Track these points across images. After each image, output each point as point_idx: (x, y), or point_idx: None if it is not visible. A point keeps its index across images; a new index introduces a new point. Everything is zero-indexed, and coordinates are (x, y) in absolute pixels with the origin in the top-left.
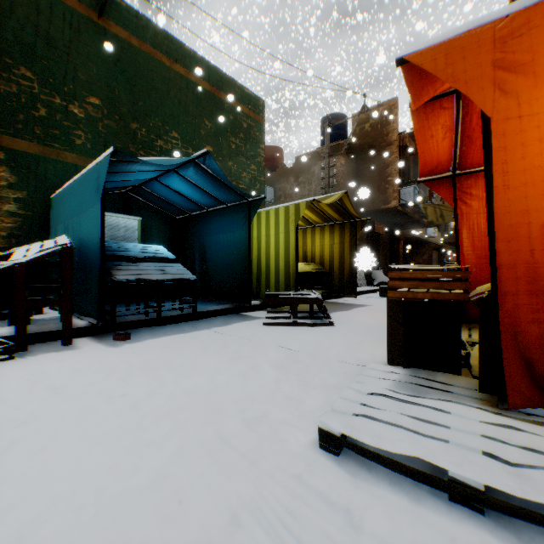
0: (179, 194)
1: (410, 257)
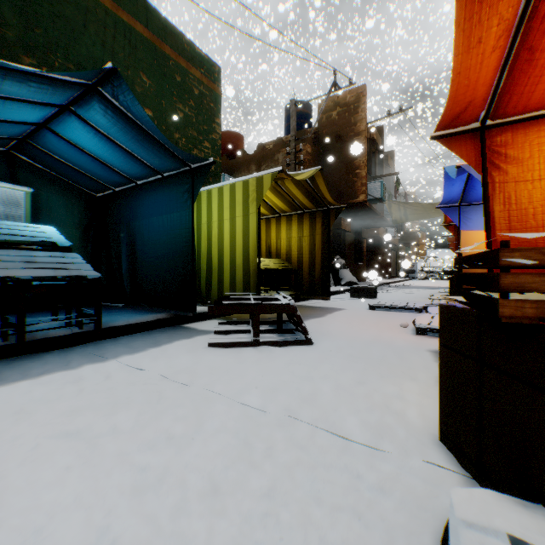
0: (90, 155)
1: (371, 257)
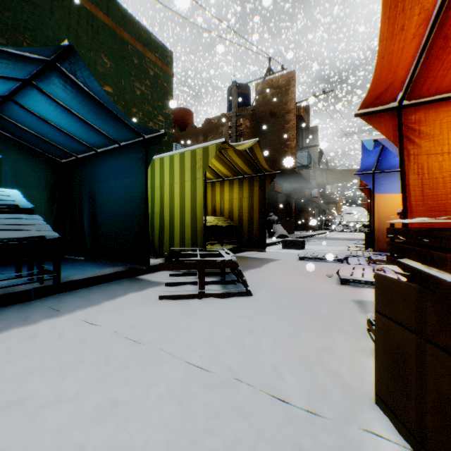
0: (53, 125)
1: (299, 214)
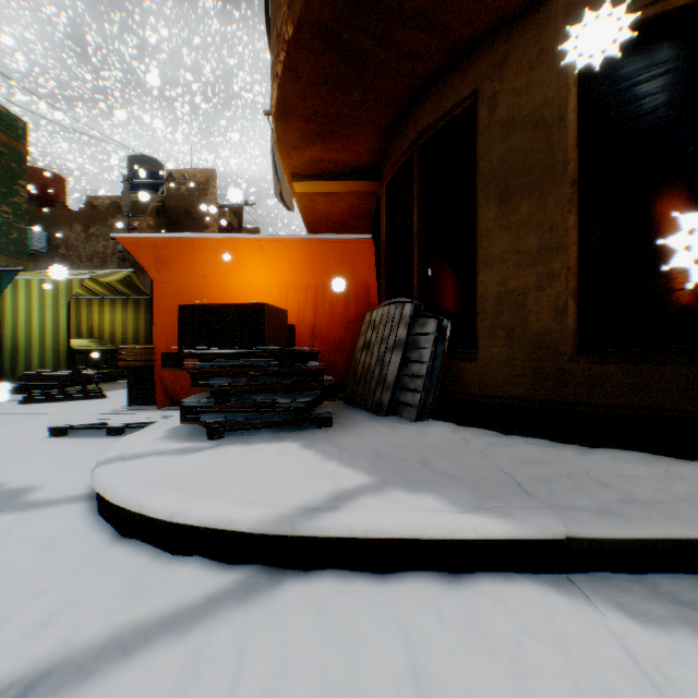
0: None
1: None
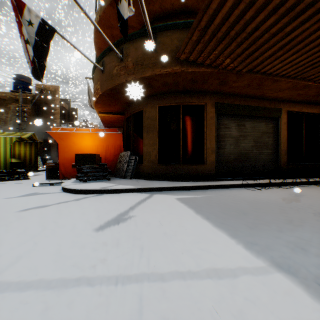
0: None
1: None
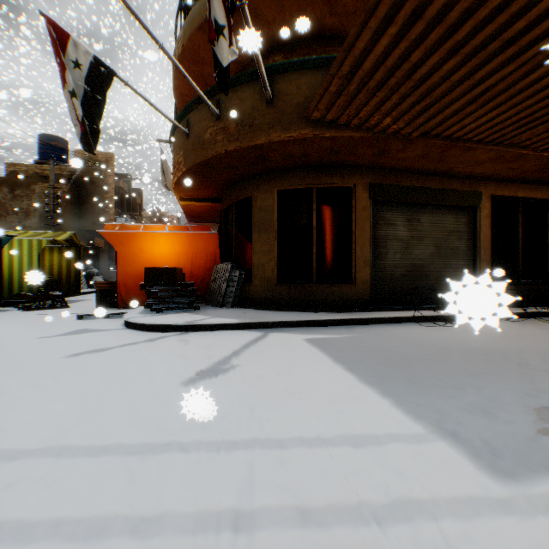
0: None
1: None
